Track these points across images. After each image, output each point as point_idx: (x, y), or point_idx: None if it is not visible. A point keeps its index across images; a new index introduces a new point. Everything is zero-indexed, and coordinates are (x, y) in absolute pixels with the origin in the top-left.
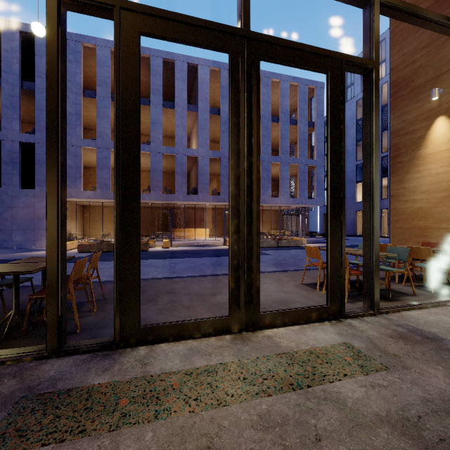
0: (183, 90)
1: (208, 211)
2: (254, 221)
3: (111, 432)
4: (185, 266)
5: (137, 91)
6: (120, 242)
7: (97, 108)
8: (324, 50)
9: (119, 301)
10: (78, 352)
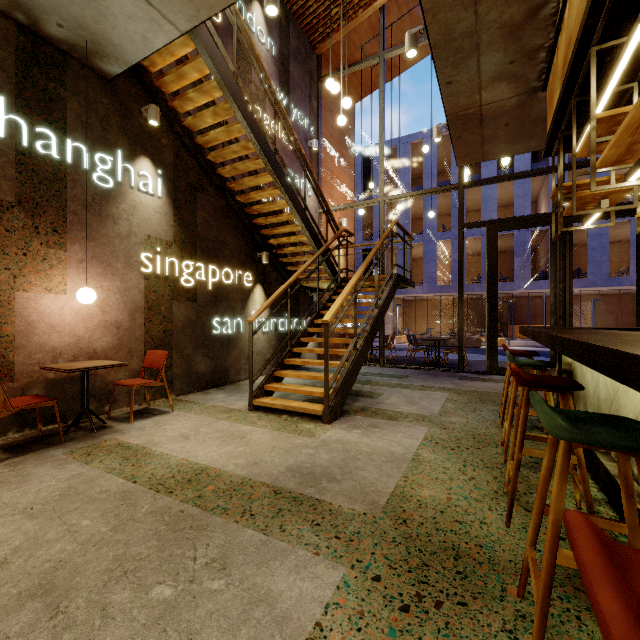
0: None
1: None
2: (566, 318)
3: (495, 382)
4: None
5: (496, 259)
6: (488, 328)
7: (424, 202)
8: (630, 203)
9: (488, 354)
10: (470, 372)
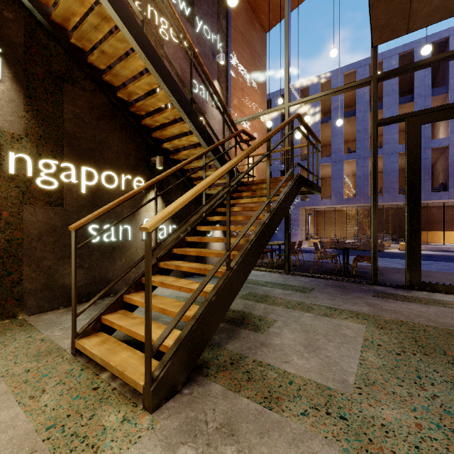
0: (425, 76)
1: None
2: None
3: (423, 304)
4: (436, 267)
5: (419, 156)
6: (408, 236)
7: (332, 129)
8: None
9: (408, 266)
10: (386, 285)
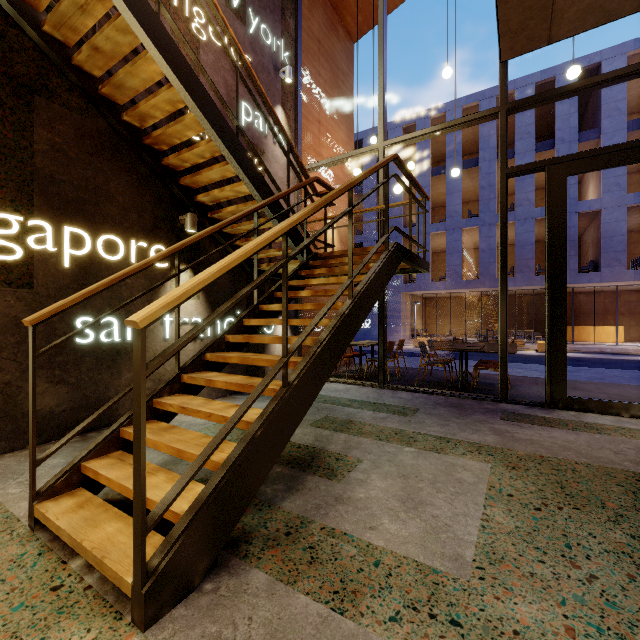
0: (570, 115)
1: (621, 297)
2: None
3: (570, 430)
4: (585, 376)
5: (564, 220)
6: (550, 333)
7: (446, 185)
8: None
9: (550, 375)
10: (519, 403)
